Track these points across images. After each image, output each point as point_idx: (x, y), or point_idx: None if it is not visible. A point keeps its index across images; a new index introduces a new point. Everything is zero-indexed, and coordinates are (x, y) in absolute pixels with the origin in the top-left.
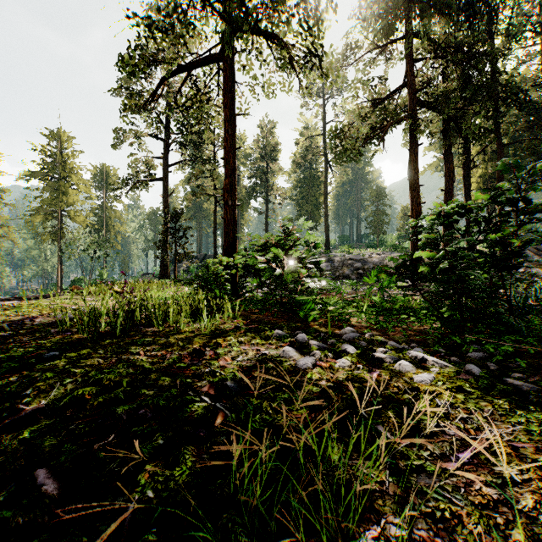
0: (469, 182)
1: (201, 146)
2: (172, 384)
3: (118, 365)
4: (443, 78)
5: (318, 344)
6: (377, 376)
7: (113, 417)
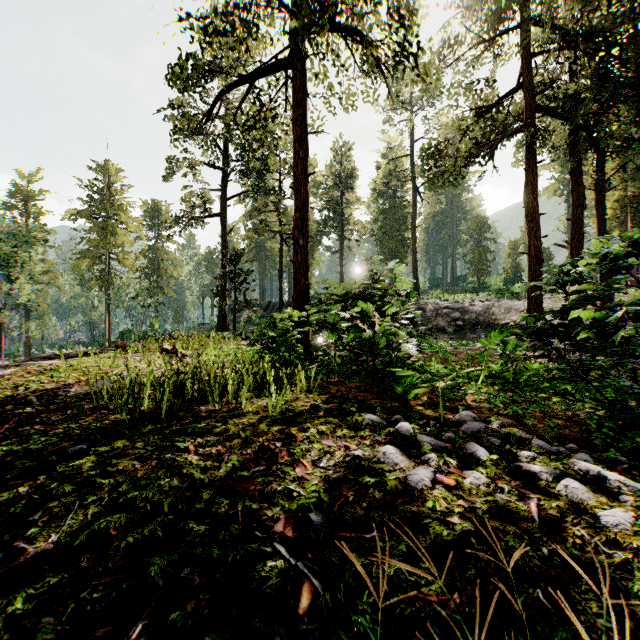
0: (603, 208)
1: (264, 174)
2: (231, 513)
3: (158, 472)
4: (570, 75)
5: (430, 441)
6: (537, 509)
7: (144, 581)
